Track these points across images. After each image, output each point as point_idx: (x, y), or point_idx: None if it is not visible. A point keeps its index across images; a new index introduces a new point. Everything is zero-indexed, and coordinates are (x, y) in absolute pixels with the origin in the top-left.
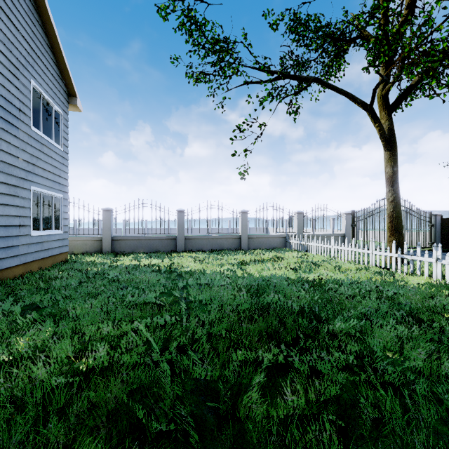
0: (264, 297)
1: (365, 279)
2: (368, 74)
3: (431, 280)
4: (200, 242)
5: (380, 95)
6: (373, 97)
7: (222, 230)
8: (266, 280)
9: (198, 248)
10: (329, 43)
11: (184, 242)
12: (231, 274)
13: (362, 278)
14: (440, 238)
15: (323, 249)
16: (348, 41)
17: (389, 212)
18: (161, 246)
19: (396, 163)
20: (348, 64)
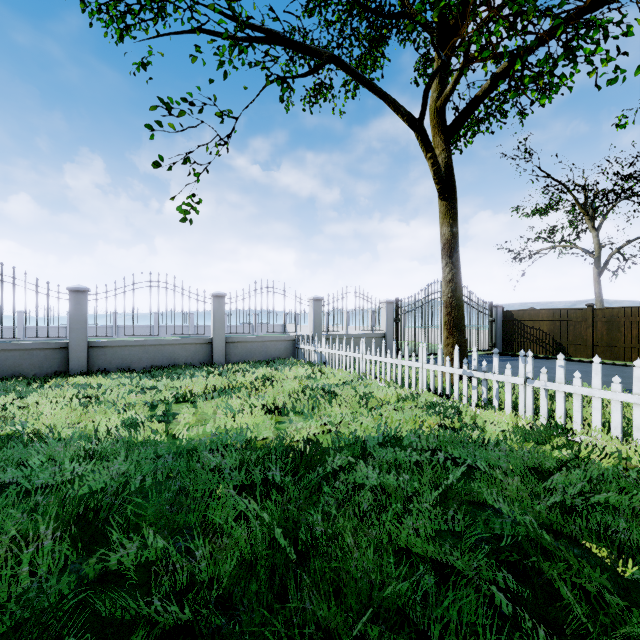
0: (138, 532)
1: (412, 431)
2: (417, 86)
3: (521, 422)
4: (125, 353)
5: (434, 108)
6: (424, 104)
7: (174, 329)
8: (199, 449)
9: (122, 364)
10: (360, 17)
11: (86, 354)
12: (127, 435)
13: (406, 423)
14: (502, 338)
15: (348, 360)
16: (388, 16)
17: (446, 299)
18: (29, 364)
19: (456, 220)
20: (388, 59)
